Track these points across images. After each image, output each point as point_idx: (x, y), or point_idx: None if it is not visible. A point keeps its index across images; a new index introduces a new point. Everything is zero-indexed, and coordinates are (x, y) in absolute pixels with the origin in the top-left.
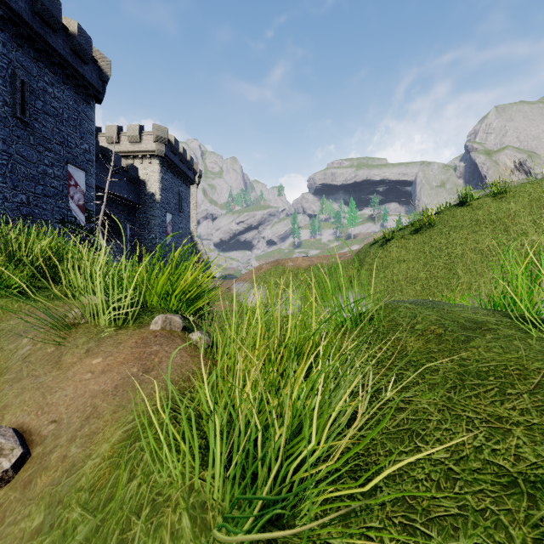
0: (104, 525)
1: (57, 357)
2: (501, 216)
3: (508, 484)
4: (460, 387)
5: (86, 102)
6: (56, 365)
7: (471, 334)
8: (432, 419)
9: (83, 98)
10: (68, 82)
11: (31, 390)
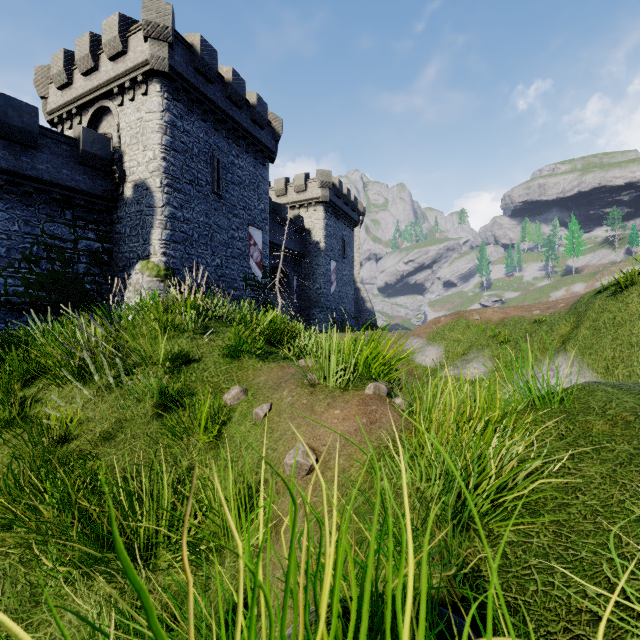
0: (371, 498)
1: (311, 406)
2: None
3: (634, 520)
4: (626, 463)
5: (262, 164)
6: (312, 412)
7: None
8: (594, 482)
9: (260, 161)
10: (249, 150)
11: (304, 425)
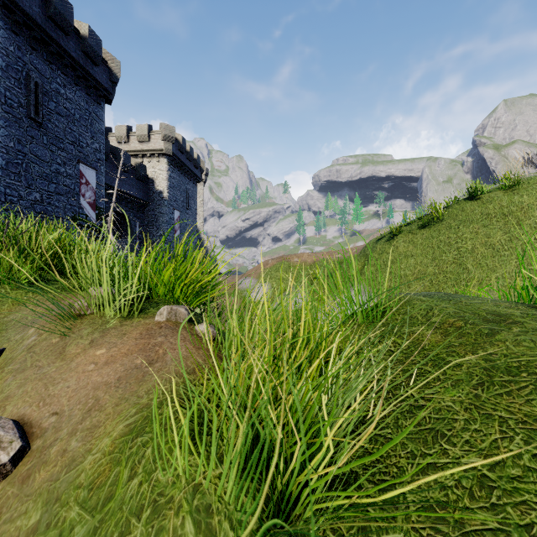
0: (102, 527)
1: (61, 348)
2: (513, 209)
3: None
4: (488, 383)
5: (96, 102)
6: (60, 356)
7: (495, 327)
8: (458, 418)
9: (94, 98)
10: (79, 83)
11: (33, 381)
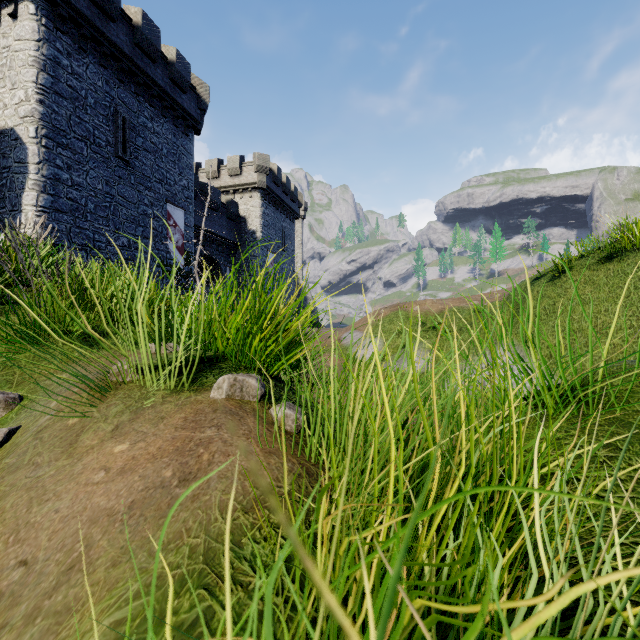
0: None
1: (75, 435)
2: None
3: None
4: None
5: (185, 134)
6: (68, 450)
7: None
8: None
9: (182, 130)
10: (167, 114)
11: (20, 491)
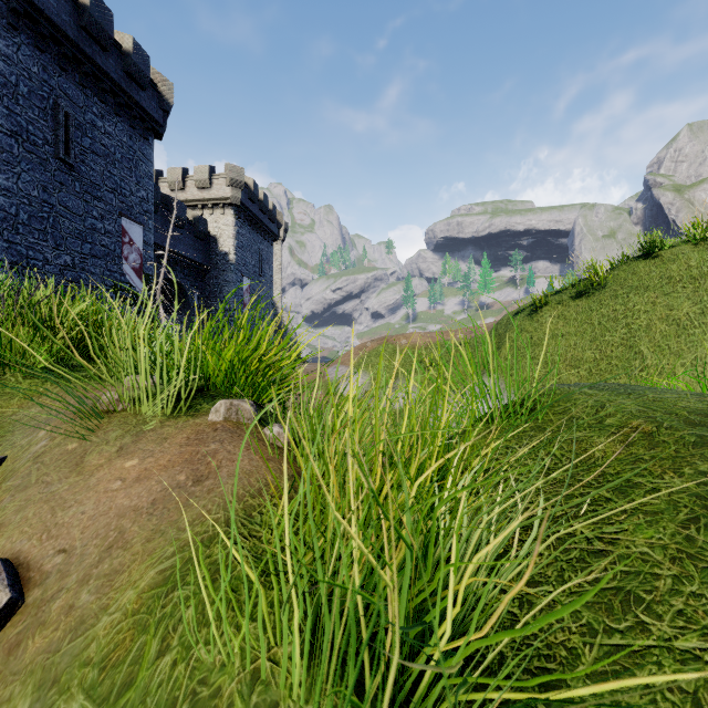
0: None
1: (79, 457)
2: (706, 270)
3: None
4: (706, 519)
5: (143, 138)
6: (76, 469)
7: (706, 433)
8: (661, 574)
9: (140, 132)
10: (121, 113)
11: (37, 503)
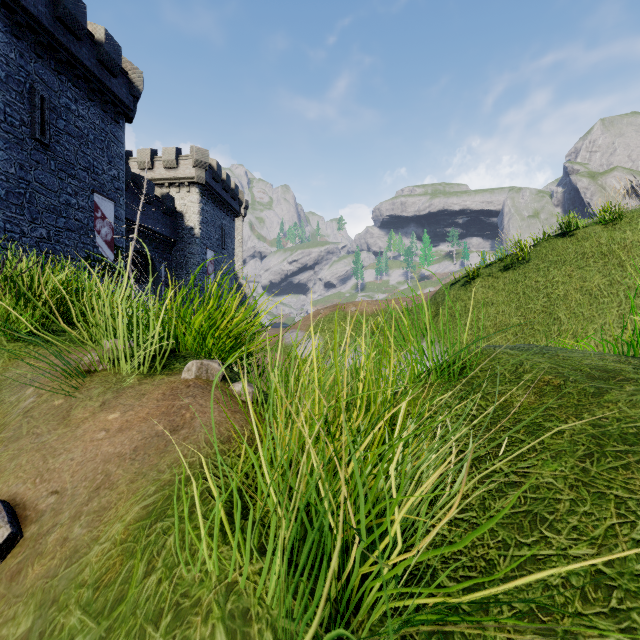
0: (109, 637)
1: (65, 411)
2: (614, 248)
3: None
4: (598, 454)
5: (114, 121)
6: (63, 422)
7: (603, 385)
8: (562, 498)
9: (111, 116)
10: (94, 97)
11: (29, 452)
